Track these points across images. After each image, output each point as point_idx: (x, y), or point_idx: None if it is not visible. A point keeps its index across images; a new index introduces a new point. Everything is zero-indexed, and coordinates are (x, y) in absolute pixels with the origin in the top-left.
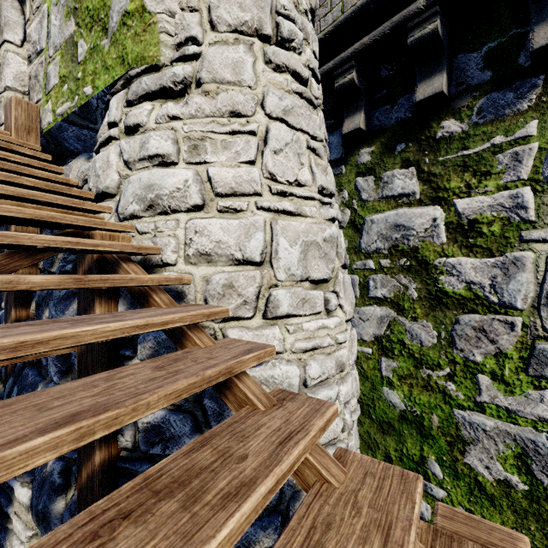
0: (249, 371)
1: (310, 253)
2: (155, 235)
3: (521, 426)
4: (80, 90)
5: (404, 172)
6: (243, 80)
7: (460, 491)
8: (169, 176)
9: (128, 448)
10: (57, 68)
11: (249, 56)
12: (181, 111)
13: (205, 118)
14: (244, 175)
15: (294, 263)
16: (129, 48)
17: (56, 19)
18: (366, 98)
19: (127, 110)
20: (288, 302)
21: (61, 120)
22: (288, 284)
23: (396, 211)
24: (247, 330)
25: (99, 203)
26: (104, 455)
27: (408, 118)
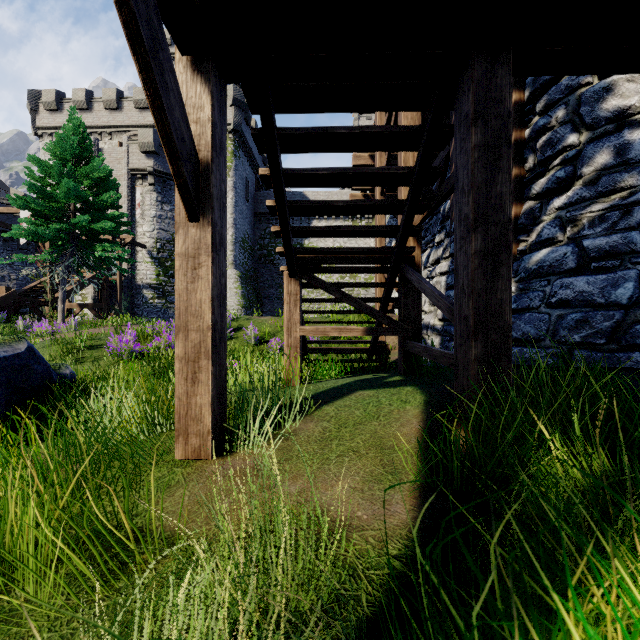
0: (616, 76)
1: None
2: None
3: None
4: None
5: None
6: None
7: None
8: None
9: (530, 168)
10: None
11: None
12: None
13: None
14: None
15: None
16: None
17: None
18: None
19: None
20: None
21: None
22: None
23: None
24: None
25: None
26: (516, 172)
27: None
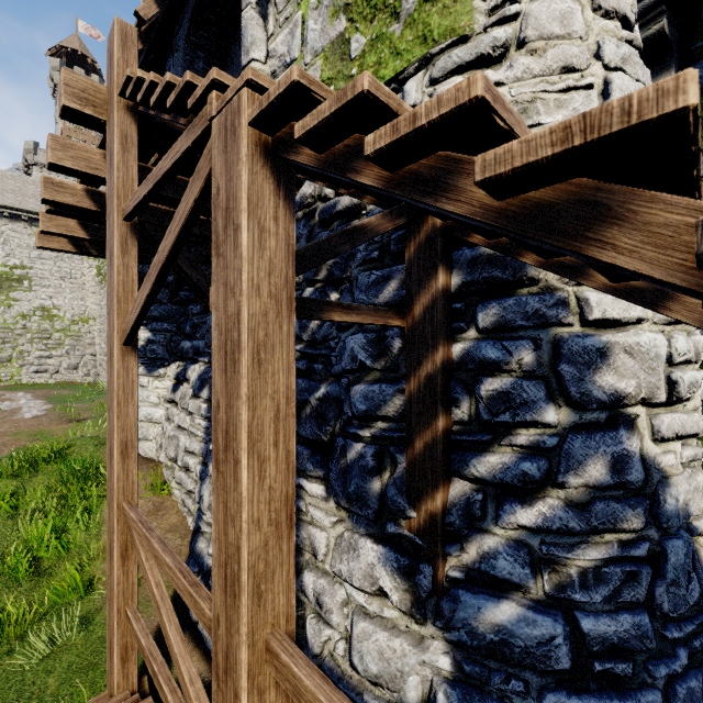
0: (611, 336)
1: None
2: None
3: None
4: None
5: None
6: (574, 32)
7: None
8: None
9: (464, 421)
10: (318, 73)
11: (577, 4)
12: (505, 76)
13: (532, 79)
14: None
15: None
16: (435, 24)
17: (315, 23)
18: (677, 52)
19: (429, 90)
20: None
21: None
22: None
23: None
24: (604, 294)
25: None
26: (444, 423)
27: None
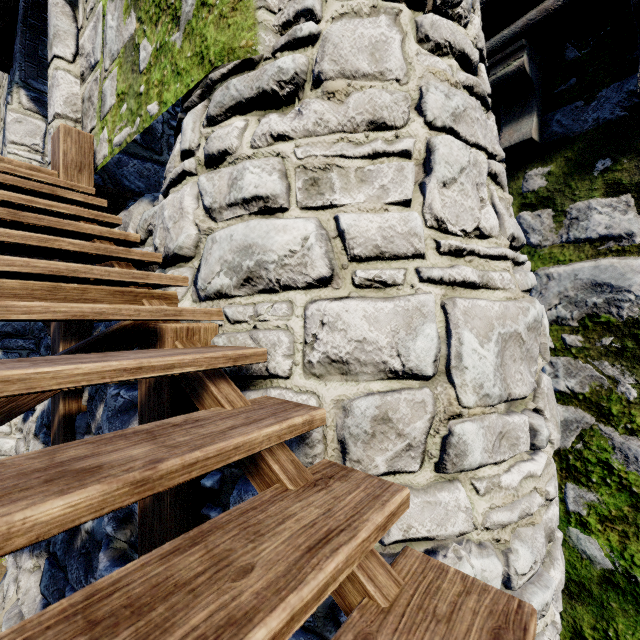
0: None
1: (507, 352)
2: (255, 327)
3: None
4: (142, 109)
5: (611, 202)
6: (388, 71)
7: None
8: (278, 232)
9: None
10: (114, 83)
11: (395, 31)
12: (291, 126)
13: (328, 135)
14: (397, 224)
15: (489, 374)
16: (211, 38)
17: (112, 19)
18: (539, 93)
19: (207, 130)
20: (481, 445)
21: (120, 152)
22: (479, 411)
23: (595, 262)
24: (411, 492)
25: (169, 271)
26: None
27: (619, 118)
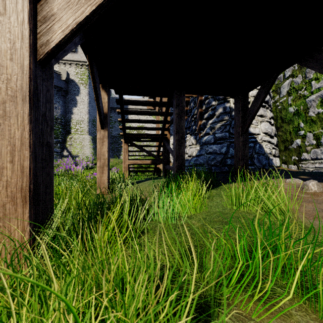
0: None
1: None
2: None
3: (321, 91)
4: None
5: None
6: None
7: (307, 127)
8: None
9: (204, 109)
10: None
11: None
12: None
13: None
14: None
15: None
16: None
17: None
18: None
19: None
20: None
21: None
22: None
23: None
24: None
25: None
26: (200, 110)
27: None
